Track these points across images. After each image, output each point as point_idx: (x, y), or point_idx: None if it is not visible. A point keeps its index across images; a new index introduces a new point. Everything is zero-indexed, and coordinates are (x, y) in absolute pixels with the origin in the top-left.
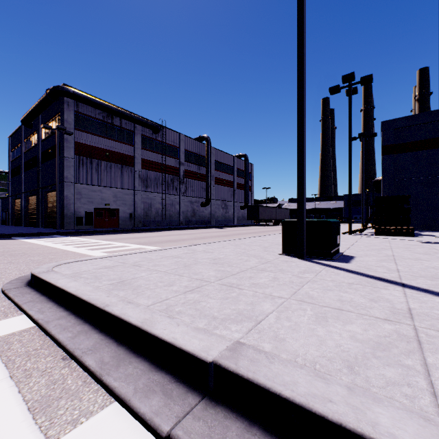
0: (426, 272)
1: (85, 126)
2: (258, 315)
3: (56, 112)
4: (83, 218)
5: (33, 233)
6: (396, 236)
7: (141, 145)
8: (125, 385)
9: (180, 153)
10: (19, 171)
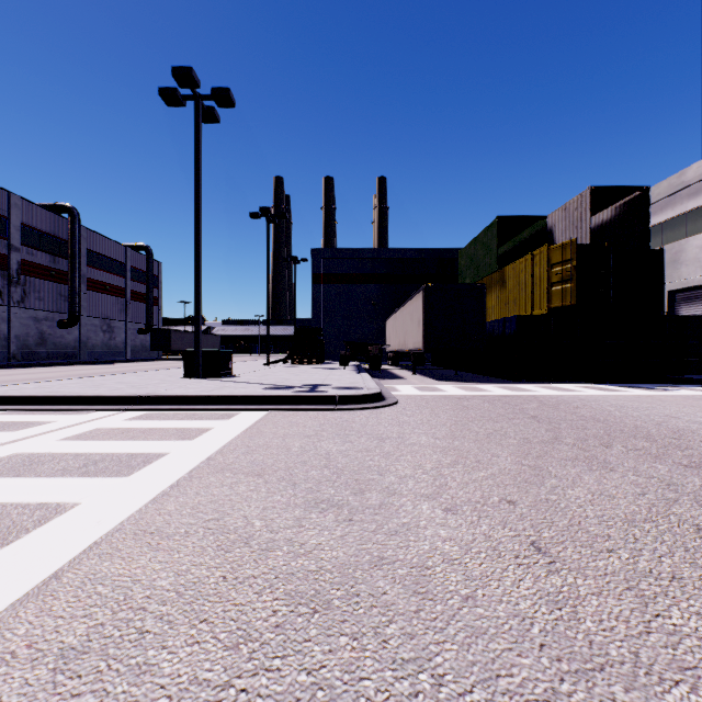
0: (267, 379)
1: None
2: (157, 391)
3: None
4: None
5: None
6: (306, 365)
7: None
8: (102, 407)
9: (10, 229)
10: None
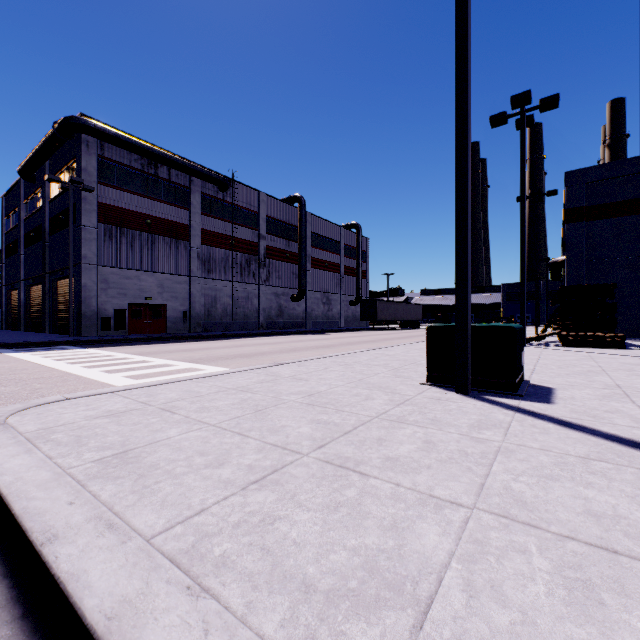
0: None
1: (114, 179)
2: (416, 574)
3: (70, 158)
4: (111, 319)
5: (29, 343)
6: (595, 347)
7: (201, 208)
8: None
9: (259, 222)
10: (17, 247)
